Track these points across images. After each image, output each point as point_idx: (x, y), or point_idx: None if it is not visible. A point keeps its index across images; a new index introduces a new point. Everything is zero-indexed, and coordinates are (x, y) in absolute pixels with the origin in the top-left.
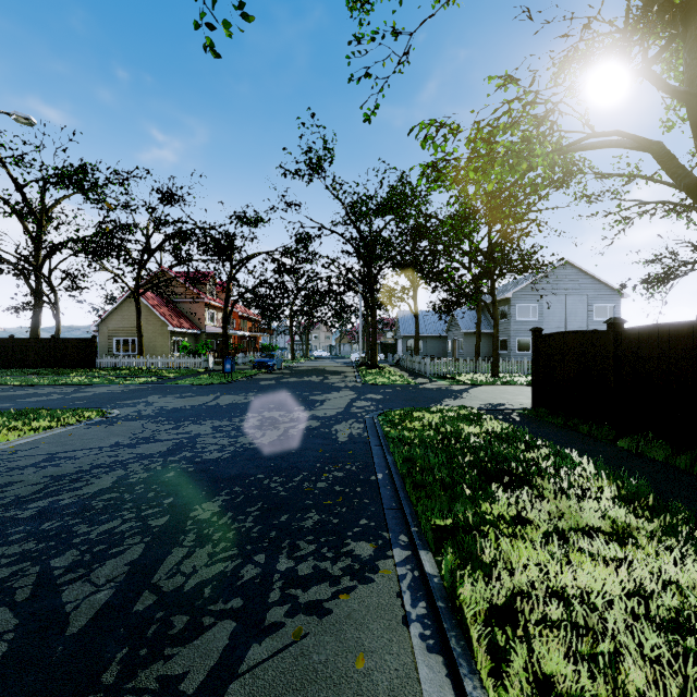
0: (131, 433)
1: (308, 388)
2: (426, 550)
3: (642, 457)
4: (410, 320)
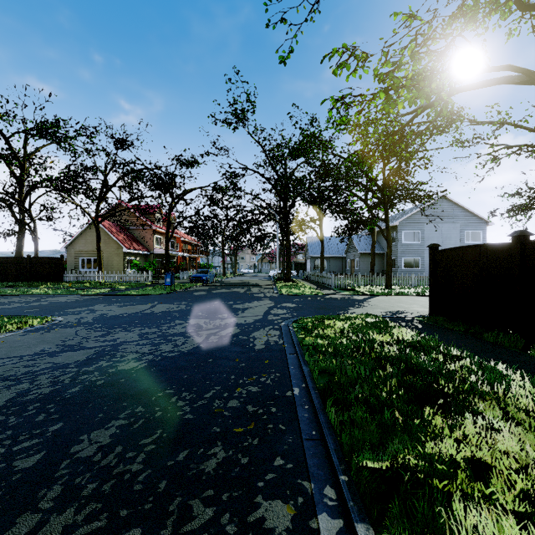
0: (60, 341)
1: (233, 298)
2: (364, 523)
3: None
4: (316, 244)
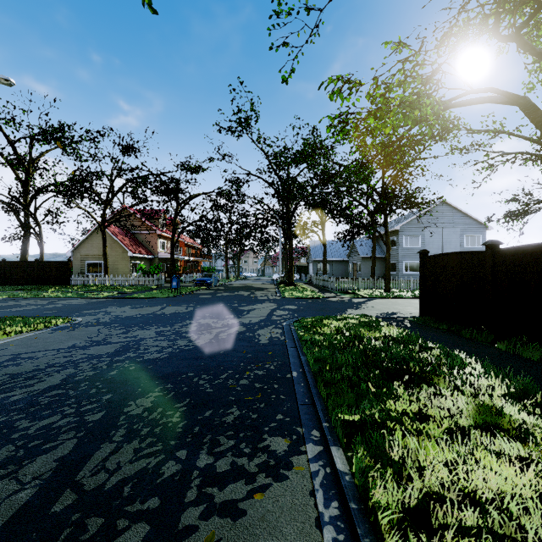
0: (87, 337)
1: (238, 300)
2: (337, 446)
3: (519, 358)
4: (319, 248)
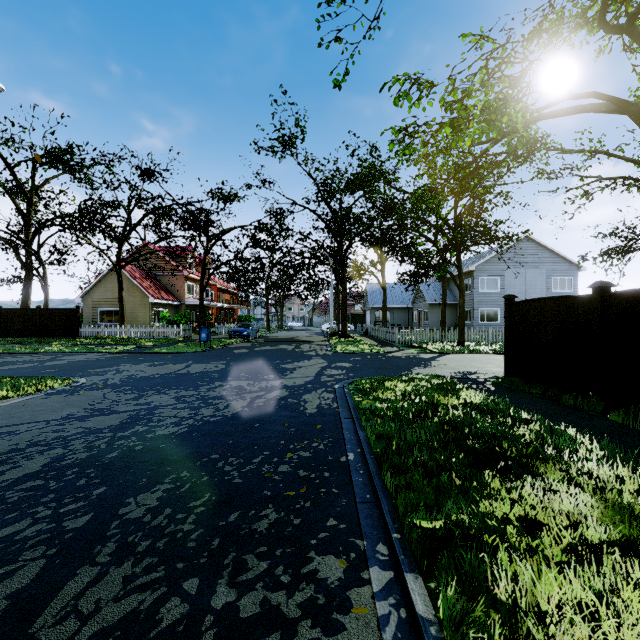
0: (88, 404)
1: (280, 356)
2: (414, 573)
3: None
4: (377, 293)
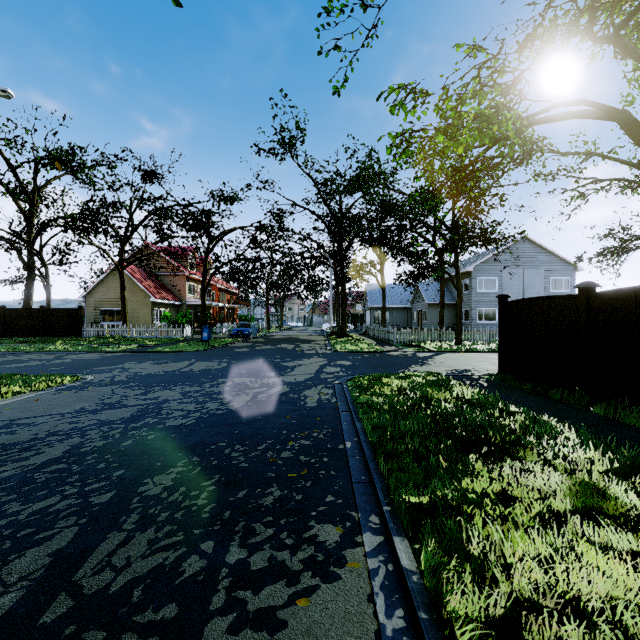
0: (98, 399)
1: (280, 355)
2: (401, 536)
3: (621, 424)
4: (377, 293)
